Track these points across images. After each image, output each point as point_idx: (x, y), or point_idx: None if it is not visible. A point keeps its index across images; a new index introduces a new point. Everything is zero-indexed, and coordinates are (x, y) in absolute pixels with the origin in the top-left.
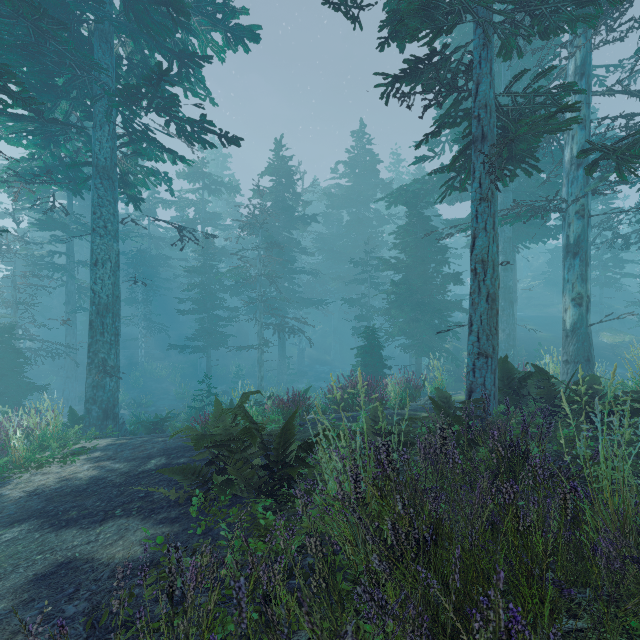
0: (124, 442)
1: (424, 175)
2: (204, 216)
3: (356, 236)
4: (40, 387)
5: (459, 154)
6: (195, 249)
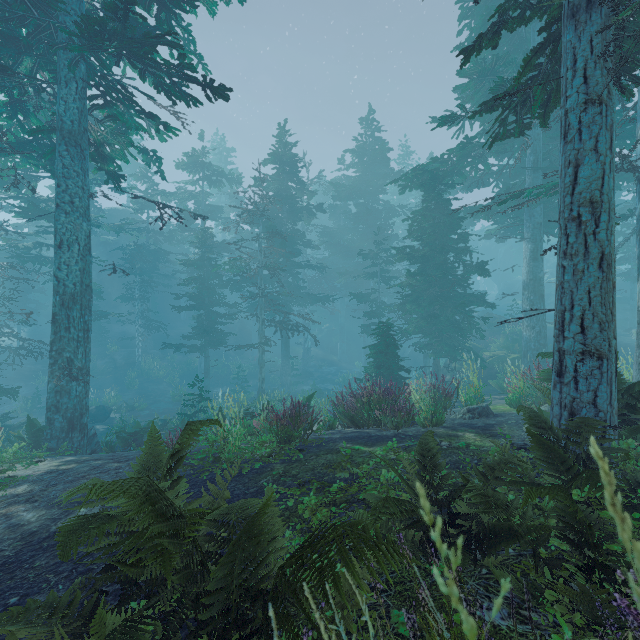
0: (69, 468)
1: (443, 153)
2: (205, 209)
3: (364, 229)
4: (9, 390)
5: (534, 55)
6: (192, 241)
